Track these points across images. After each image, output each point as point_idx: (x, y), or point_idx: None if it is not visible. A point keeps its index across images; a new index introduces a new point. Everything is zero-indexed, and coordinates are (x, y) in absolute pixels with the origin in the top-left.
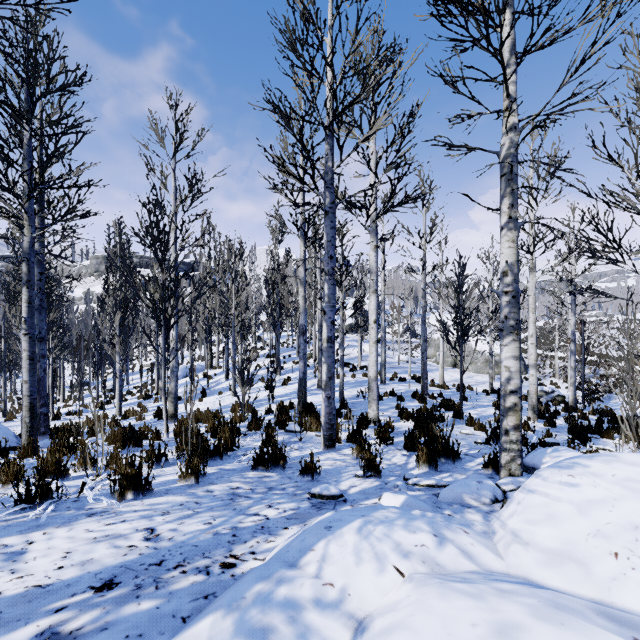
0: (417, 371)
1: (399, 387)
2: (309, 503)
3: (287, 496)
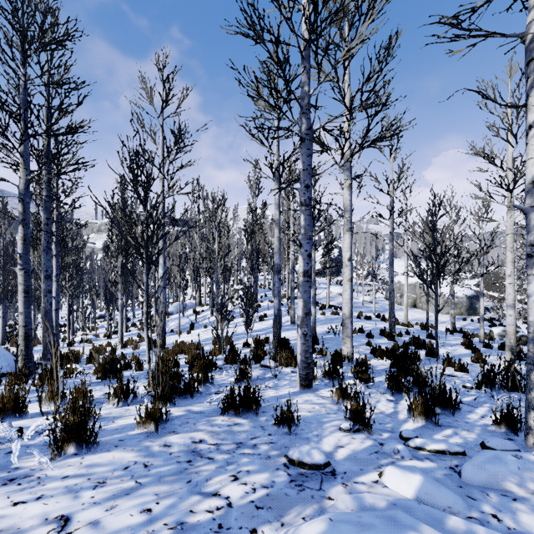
0: (380, 310)
1: (366, 325)
2: (286, 475)
3: (258, 459)
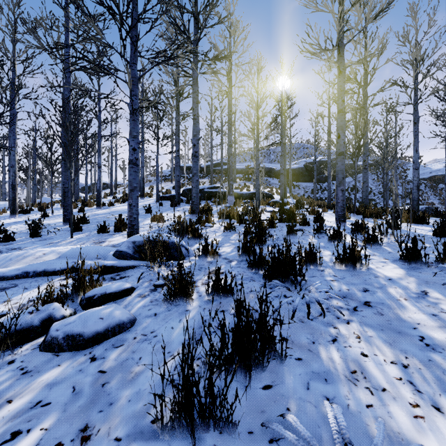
0: None
1: None
2: None
3: None
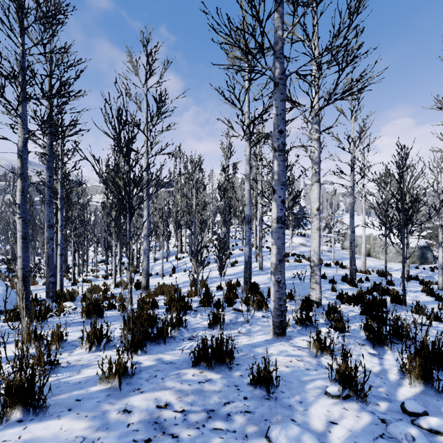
0: (337, 259)
1: (327, 271)
2: None
3: (233, 441)
